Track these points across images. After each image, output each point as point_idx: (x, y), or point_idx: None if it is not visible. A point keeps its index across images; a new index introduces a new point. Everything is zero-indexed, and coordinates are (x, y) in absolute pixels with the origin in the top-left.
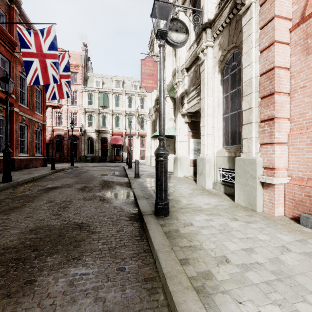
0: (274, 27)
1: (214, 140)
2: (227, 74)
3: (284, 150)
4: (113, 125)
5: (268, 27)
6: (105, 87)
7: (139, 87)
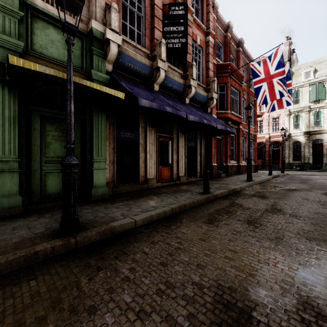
0: None
1: None
2: None
3: None
4: None
5: None
6: (317, 76)
7: None
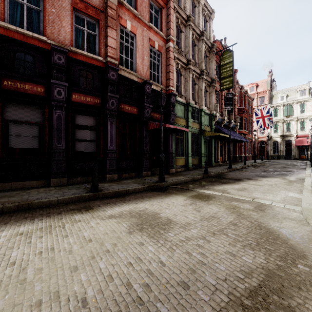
0: None
1: None
2: None
3: None
4: (297, 129)
5: None
6: (288, 99)
7: None
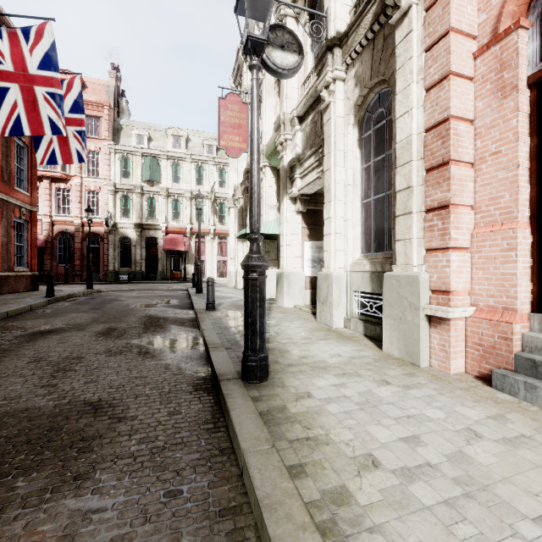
0: (449, 48)
1: (347, 242)
2: (369, 129)
3: (465, 261)
4: (168, 215)
5: (440, 47)
6: (153, 147)
7: (216, 149)
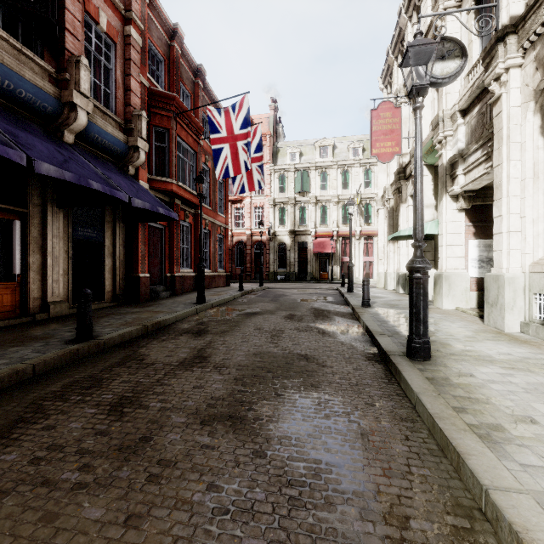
0: None
1: (525, 241)
2: None
3: None
4: (316, 221)
5: None
6: (303, 161)
7: (362, 150)
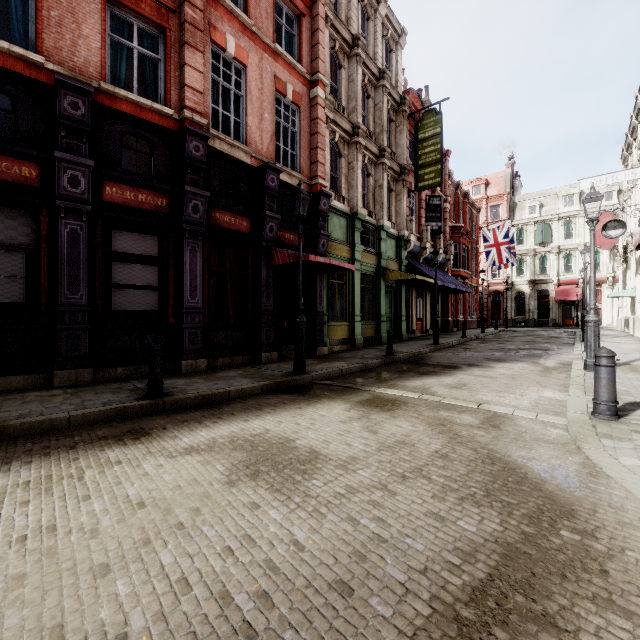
0: None
1: None
2: None
3: None
4: (559, 270)
5: None
6: (544, 212)
7: (617, 192)
